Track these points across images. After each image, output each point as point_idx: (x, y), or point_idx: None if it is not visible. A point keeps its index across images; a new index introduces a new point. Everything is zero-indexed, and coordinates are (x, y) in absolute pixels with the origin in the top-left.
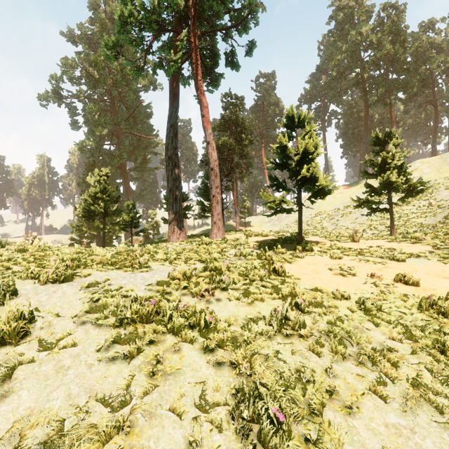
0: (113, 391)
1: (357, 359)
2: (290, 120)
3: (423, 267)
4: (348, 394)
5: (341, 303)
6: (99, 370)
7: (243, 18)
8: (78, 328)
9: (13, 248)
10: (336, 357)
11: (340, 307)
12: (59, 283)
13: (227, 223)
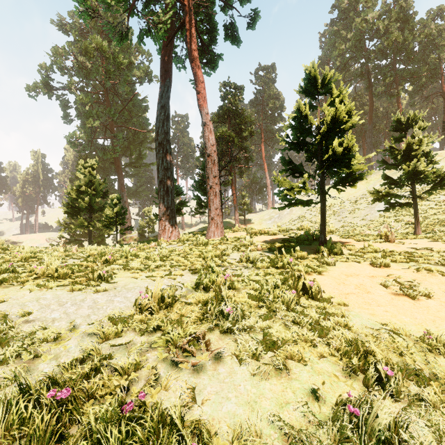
0: None
1: None
2: (311, 83)
3: None
4: None
5: None
6: None
7: None
8: None
9: None
10: None
11: None
12: None
13: (226, 220)
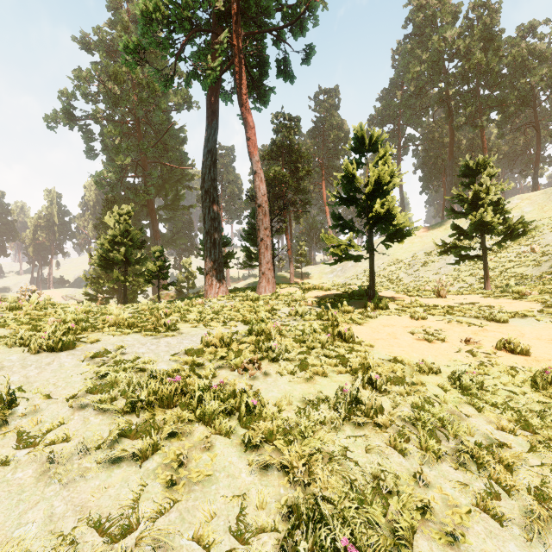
0: (114, 509)
1: (456, 459)
2: (359, 142)
3: (532, 330)
4: (447, 513)
5: (428, 378)
6: (98, 477)
7: (298, 15)
8: (74, 415)
9: (4, 306)
10: (427, 457)
11: (428, 384)
12: (57, 352)
13: (279, 274)
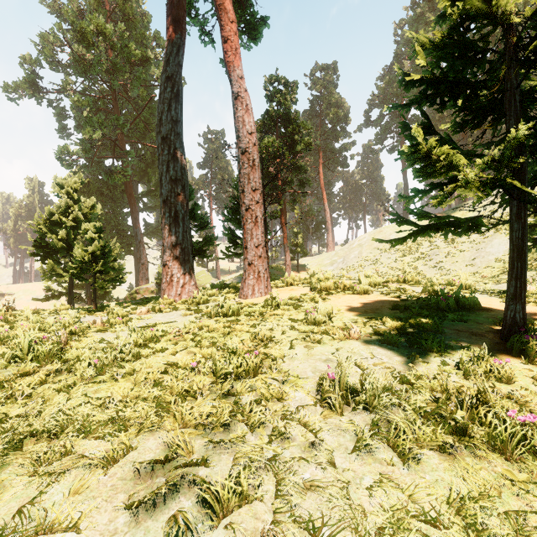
0: None
1: None
2: None
3: None
4: None
5: None
6: None
7: None
8: None
9: None
10: None
11: None
12: None
13: (273, 266)
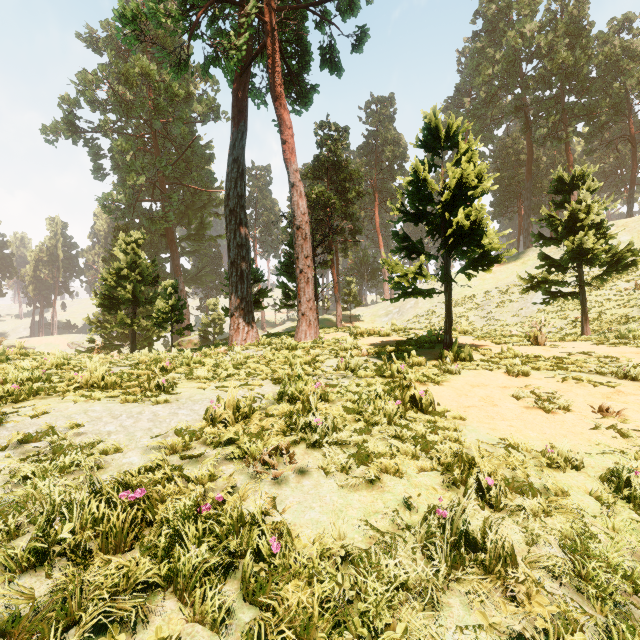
0: None
1: None
2: (432, 134)
3: None
4: None
5: (568, 479)
6: None
7: None
8: None
9: None
10: None
11: (572, 491)
12: None
13: (324, 317)
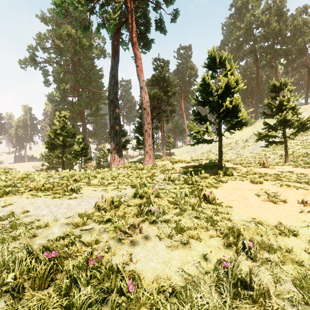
0: None
1: None
2: (212, 61)
3: None
4: None
5: (291, 241)
6: None
7: None
8: None
9: None
10: None
11: (294, 249)
12: None
13: (157, 153)
